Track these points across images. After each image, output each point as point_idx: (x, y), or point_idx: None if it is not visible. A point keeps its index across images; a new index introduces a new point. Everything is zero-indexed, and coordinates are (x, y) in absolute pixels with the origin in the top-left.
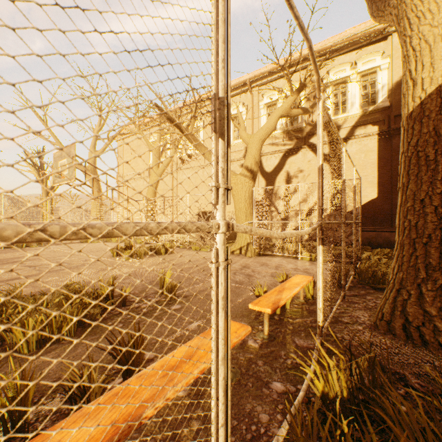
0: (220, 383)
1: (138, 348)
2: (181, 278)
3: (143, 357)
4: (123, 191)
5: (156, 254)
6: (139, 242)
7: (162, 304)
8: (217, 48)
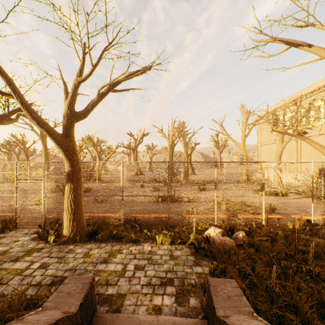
0: (263, 212)
1: (257, 214)
2: (281, 208)
3: (259, 219)
4: (260, 152)
5: (276, 195)
6: (269, 186)
7: (269, 212)
8: (263, 178)
